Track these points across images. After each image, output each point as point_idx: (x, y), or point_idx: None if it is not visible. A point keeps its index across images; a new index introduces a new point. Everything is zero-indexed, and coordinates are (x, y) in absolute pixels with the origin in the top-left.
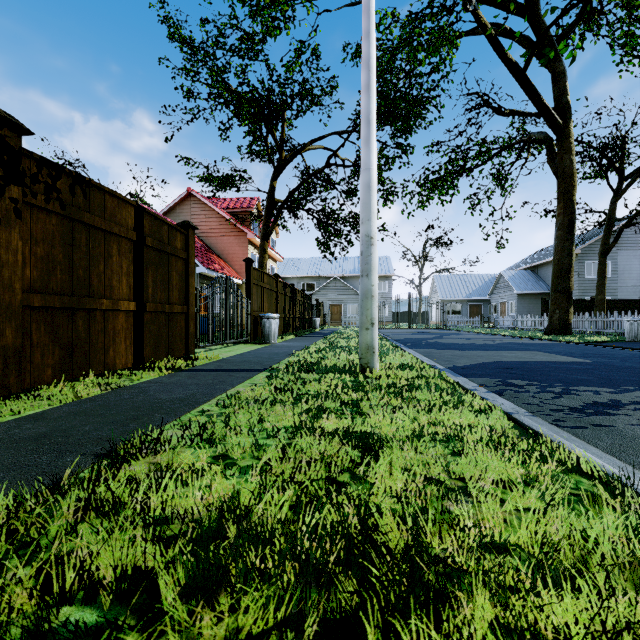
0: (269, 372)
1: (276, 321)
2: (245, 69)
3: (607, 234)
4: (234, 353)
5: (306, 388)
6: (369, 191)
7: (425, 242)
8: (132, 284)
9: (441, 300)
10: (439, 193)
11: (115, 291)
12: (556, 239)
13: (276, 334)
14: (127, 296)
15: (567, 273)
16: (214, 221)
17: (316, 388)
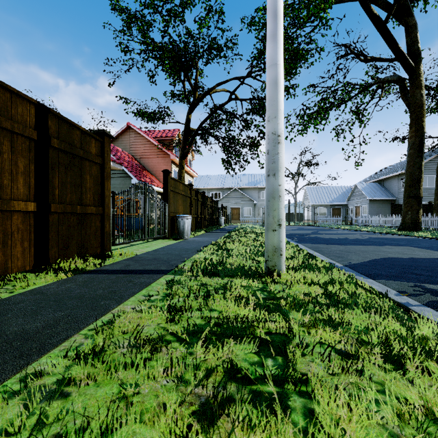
0: (172, 275)
1: (189, 220)
2: (166, 24)
3: None
4: (150, 249)
5: (209, 305)
6: (276, 87)
7: (299, 163)
8: (32, 184)
9: (311, 205)
10: (314, 123)
11: (7, 190)
12: (408, 156)
13: (189, 231)
14: (25, 196)
15: (418, 183)
16: (146, 147)
17: (221, 313)
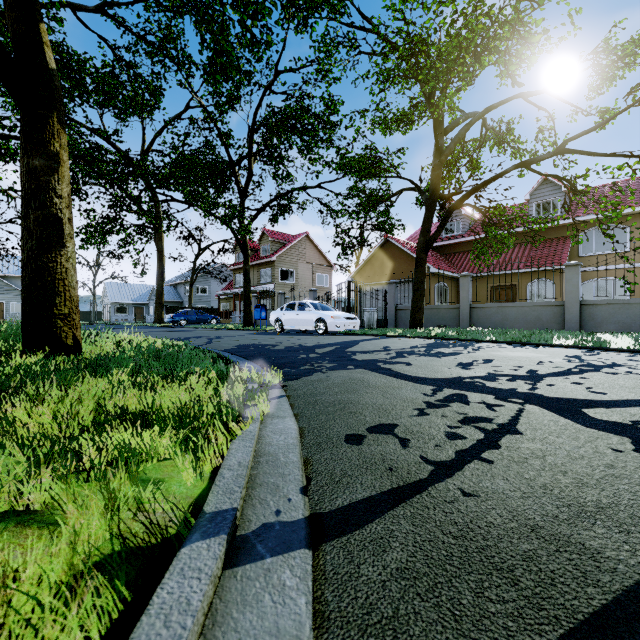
0: None
1: None
2: None
3: (192, 276)
4: None
5: None
6: None
7: (98, 253)
8: None
9: (111, 302)
10: (95, 242)
11: None
12: (157, 279)
13: None
14: None
15: (161, 295)
16: None
17: None
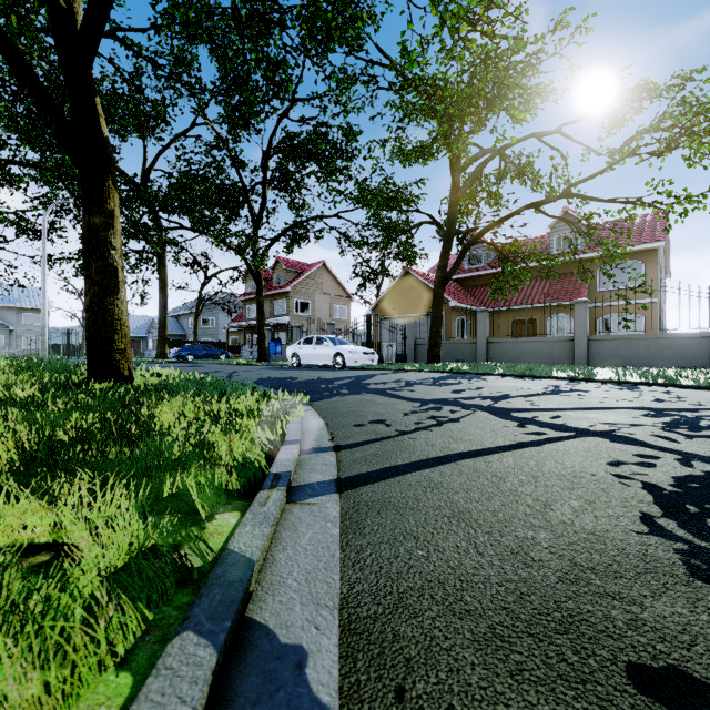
0: None
1: None
2: None
3: (198, 306)
4: None
5: None
6: (45, 311)
7: None
8: None
9: None
10: None
11: None
12: (159, 310)
13: None
14: None
15: (164, 328)
16: None
17: None
